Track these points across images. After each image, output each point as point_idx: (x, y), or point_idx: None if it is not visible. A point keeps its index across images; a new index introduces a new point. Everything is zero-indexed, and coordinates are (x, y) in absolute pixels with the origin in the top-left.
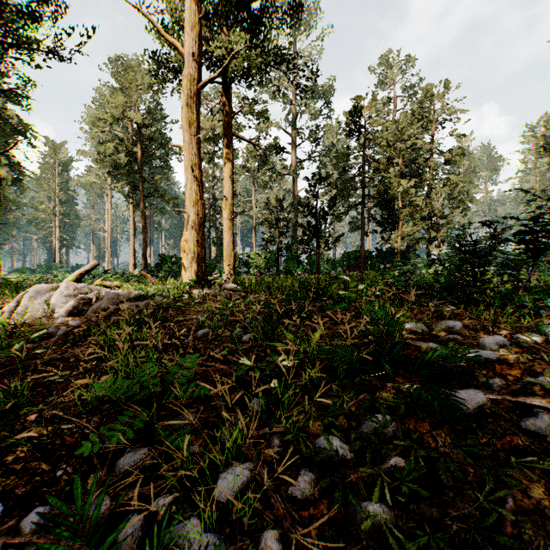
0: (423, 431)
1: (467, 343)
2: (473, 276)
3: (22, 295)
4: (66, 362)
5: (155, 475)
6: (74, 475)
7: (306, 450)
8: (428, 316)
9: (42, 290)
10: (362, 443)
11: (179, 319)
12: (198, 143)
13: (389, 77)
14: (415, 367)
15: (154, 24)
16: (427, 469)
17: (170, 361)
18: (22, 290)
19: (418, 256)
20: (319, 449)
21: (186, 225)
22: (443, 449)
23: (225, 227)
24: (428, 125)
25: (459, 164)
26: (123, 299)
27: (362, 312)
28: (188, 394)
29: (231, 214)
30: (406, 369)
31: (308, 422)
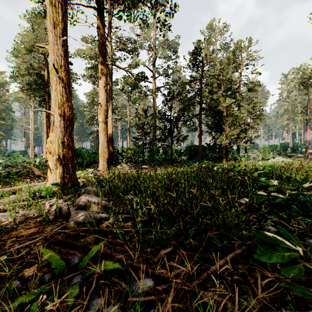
0: None
1: None
2: None
3: None
4: None
5: None
6: None
7: None
8: None
9: None
10: None
11: None
12: (64, 45)
13: (213, 37)
14: None
15: None
16: None
17: None
18: None
19: (232, 148)
20: None
21: (51, 126)
22: None
23: (100, 128)
24: (238, 66)
25: (257, 91)
26: None
27: None
28: None
29: (105, 118)
30: None
31: None
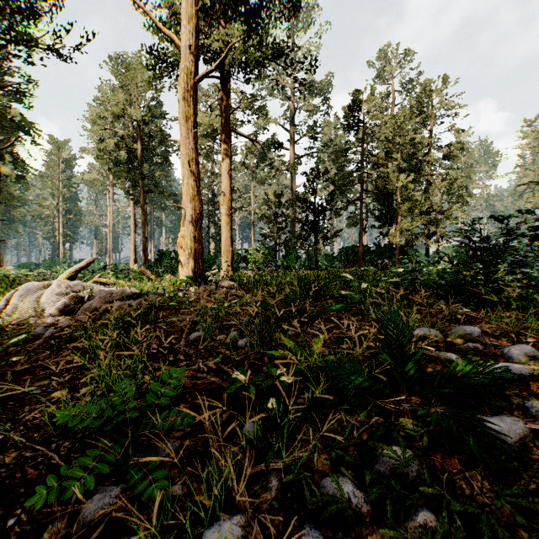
0: (452, 471)
1: (489, 353)
2: (484, 274)
3: (12, 293)
4: (47, 369)
5: (125, 527)
6: (28, 525)
7: (311, 499)
8: (442, 321)
9: (33, 288)
10: (380, 489)
11: (172, 319)
12: (195, 138)
13: (387, 73)
14: (435, 384)
15: (150, 17)
16: (465, 529)
17: (158, 369)
18: (16, 287)
19: (416, 251)
20: (327, 497)
21: (182, 221)
22: (482, 498)
23: (223, 222)
24: (426, 119)
25: (458, 159)
26: (116, 297)
27: (366, 314)
28: (169, 423)
29: (229, 209)
30: (422, 385)
31: (311, 454)
